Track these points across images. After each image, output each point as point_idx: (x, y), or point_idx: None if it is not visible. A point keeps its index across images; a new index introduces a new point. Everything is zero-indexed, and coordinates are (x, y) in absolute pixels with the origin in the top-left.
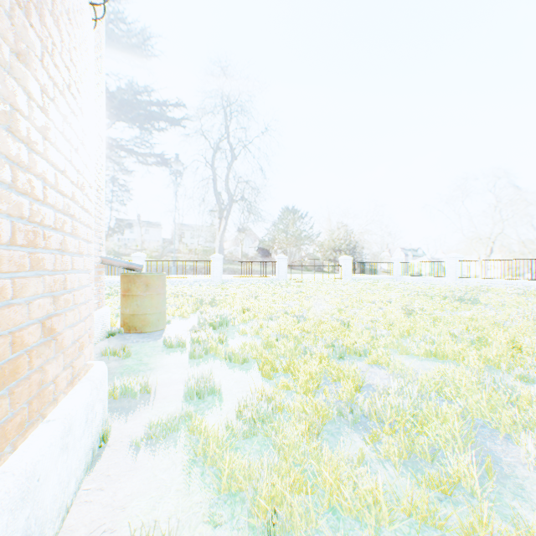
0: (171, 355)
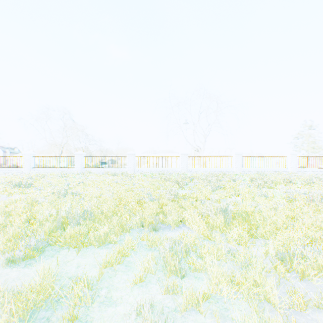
0: None
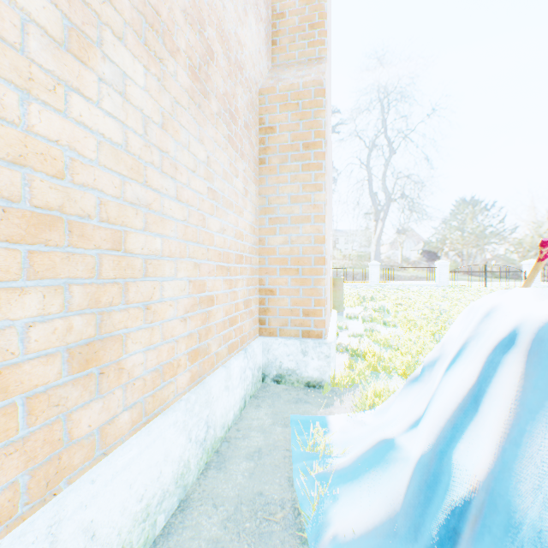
0: (351, 321)
